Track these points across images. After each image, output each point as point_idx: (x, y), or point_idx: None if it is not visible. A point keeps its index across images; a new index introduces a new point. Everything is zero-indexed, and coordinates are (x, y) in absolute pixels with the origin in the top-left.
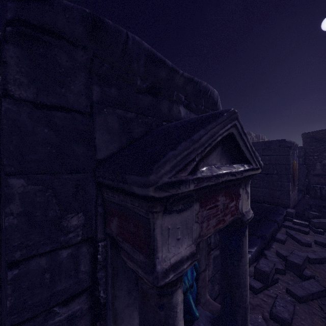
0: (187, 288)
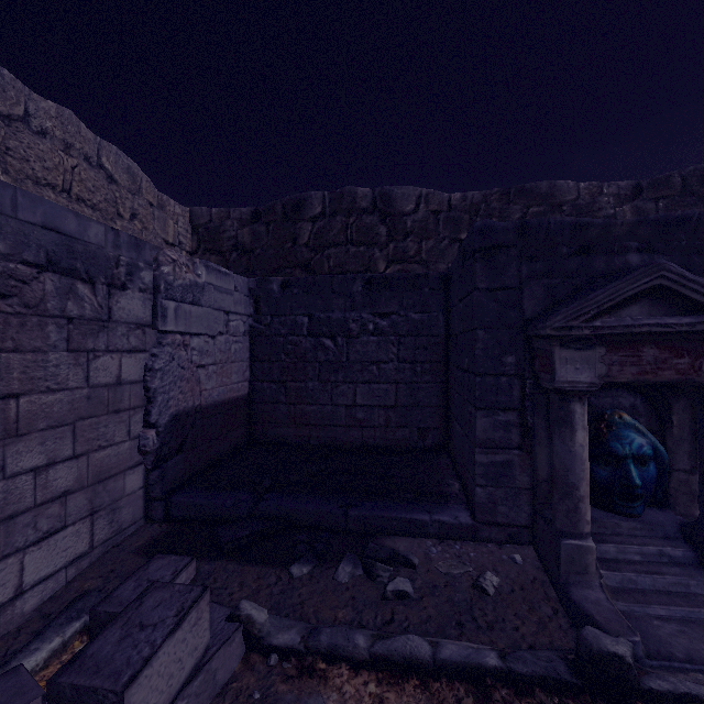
0: (626, 454)
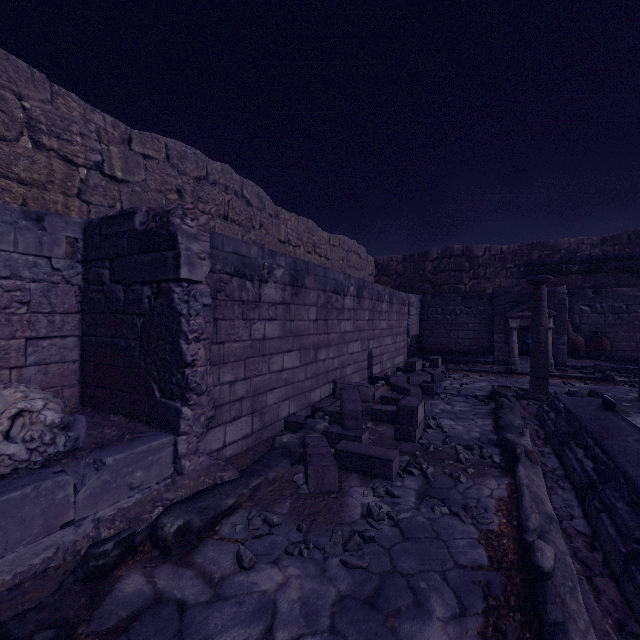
0: (529, 343)
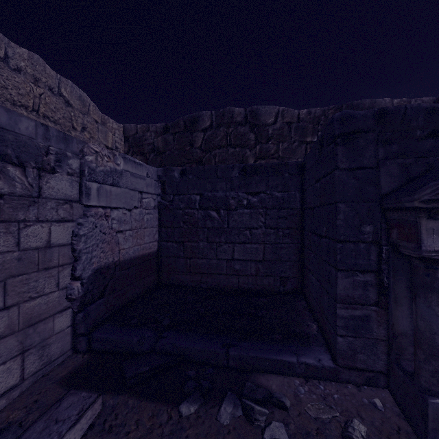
0: None
